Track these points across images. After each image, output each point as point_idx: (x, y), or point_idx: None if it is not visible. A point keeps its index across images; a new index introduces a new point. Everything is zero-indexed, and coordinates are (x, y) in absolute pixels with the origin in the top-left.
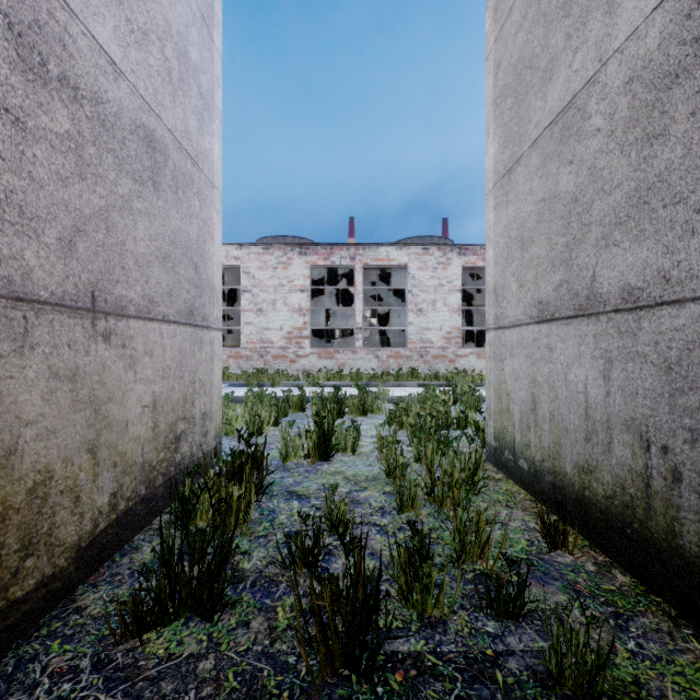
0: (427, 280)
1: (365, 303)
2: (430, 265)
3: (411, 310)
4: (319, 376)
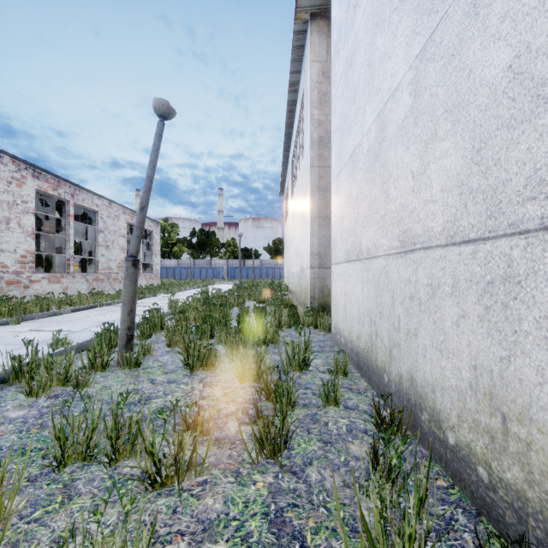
0: (0, 193)
1: None
2: (4, 176)
3: None
4: None
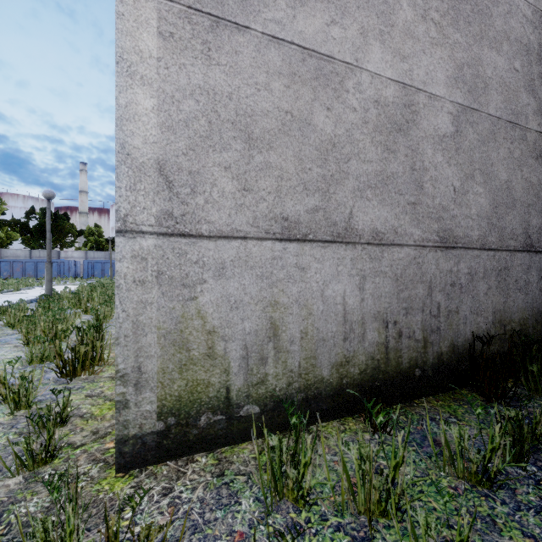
0: None
1: None
2: None
3: None
4: None
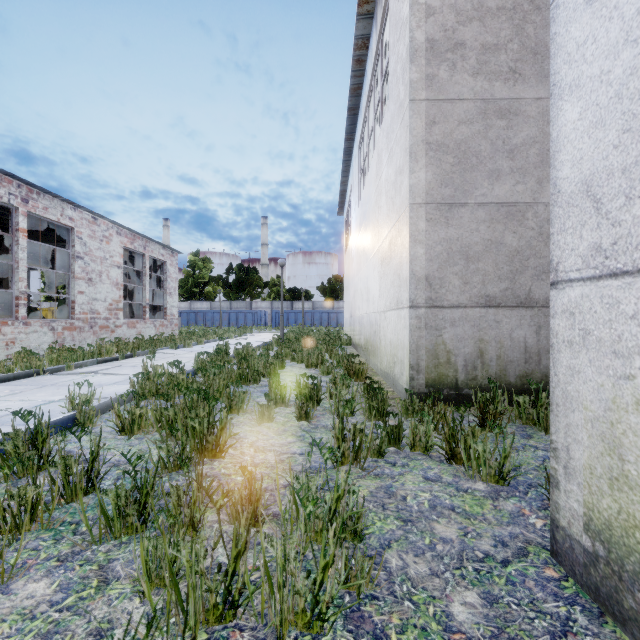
0: None
1: None
2: None
3: None
4: None
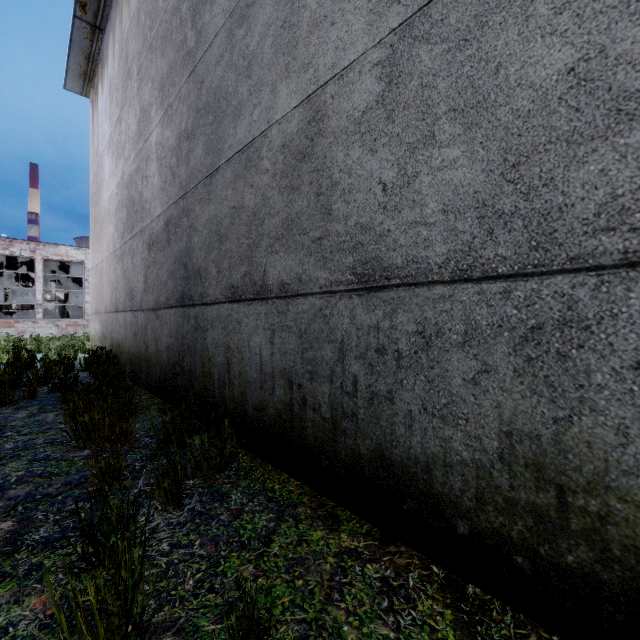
0: None
1: (50, 278)
2: None
3: (88, 293)
4: (1, 340)
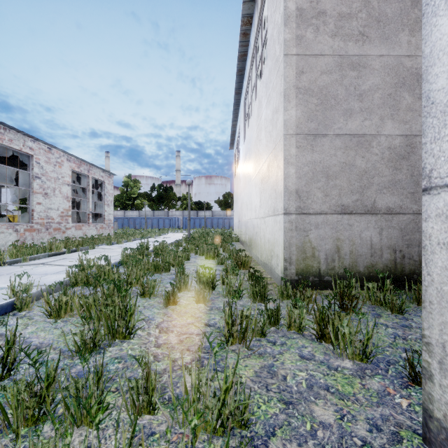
0: None
1: None
2: None
3: None
4: None
